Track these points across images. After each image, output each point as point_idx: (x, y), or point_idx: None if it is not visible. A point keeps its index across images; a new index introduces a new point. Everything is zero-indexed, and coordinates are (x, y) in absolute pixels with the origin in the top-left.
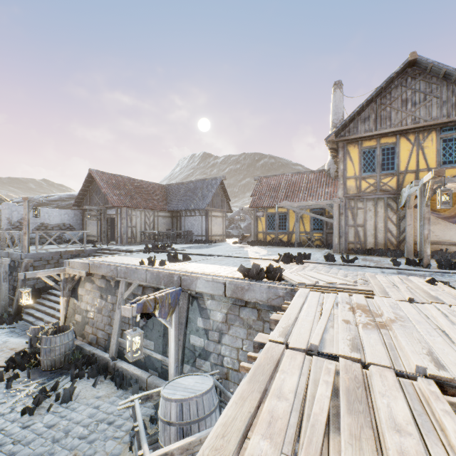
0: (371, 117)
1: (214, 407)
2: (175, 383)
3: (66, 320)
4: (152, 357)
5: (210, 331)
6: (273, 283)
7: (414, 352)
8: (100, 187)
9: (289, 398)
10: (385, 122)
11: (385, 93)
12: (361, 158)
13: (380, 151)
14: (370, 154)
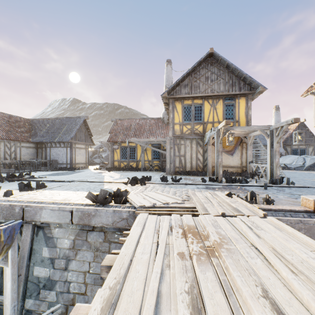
0: (189, 85)
1: None
2: None
3: None
4: None
5: (56, 260)
6: (119, 206)
7: (253, 297)
8: None
9: None
10: (197, 90)
11: (196, 71)
12: (183, 111)
13: (194, 108)
14: (188, 109)
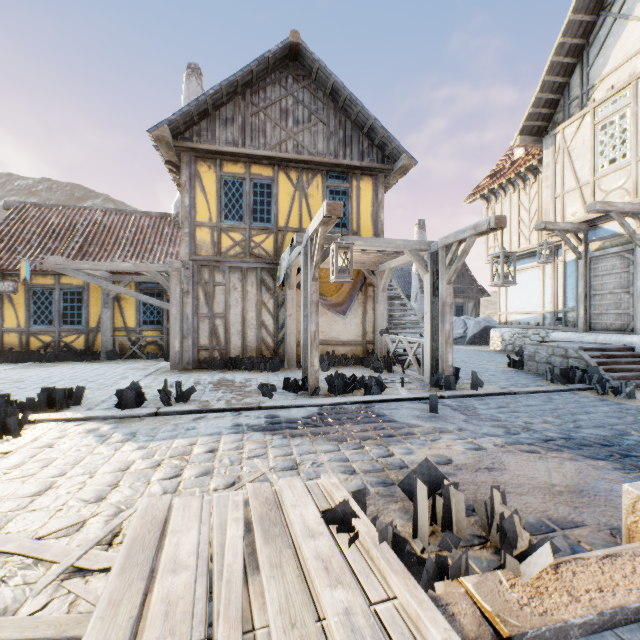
0: (237, 121)
1: None
2: None
3: None
4: None
5: None
6: None
7: None
8: None
9: None
10: (259, 138)
11: (258, 87)
12: (222, 192)
13: (252, 186)
14: (237, 188)
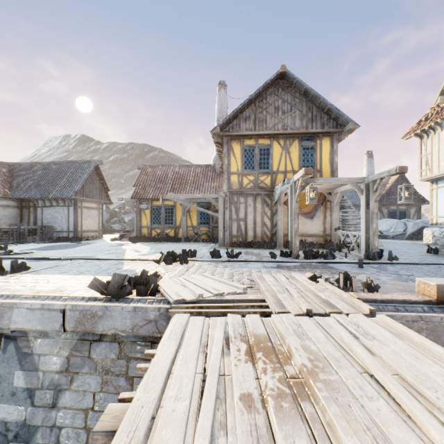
0: (251, 118)
1: None
2: None
3: None
4: None
5: (38, 391)
6: (144, 300)
7: None
8: None
9: None
10: (262, 125)
11: (262, 97)
12: (243, 155)
13: (258, 151)
14: (251, 152)
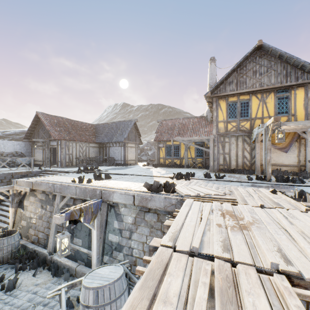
0: (234, 82)
1: (123, 291)
2: (94, 273)
3: (14, 225)
4: (80, 251)
5: (123, 230)
6: (169, 194)
7: (268, 250)
8: (45, 125)
9: (173, 302)
10: (243, 85)
11: (242, 66)
12: (227, 108)
13: (240, 104)
14: (233, 106)
